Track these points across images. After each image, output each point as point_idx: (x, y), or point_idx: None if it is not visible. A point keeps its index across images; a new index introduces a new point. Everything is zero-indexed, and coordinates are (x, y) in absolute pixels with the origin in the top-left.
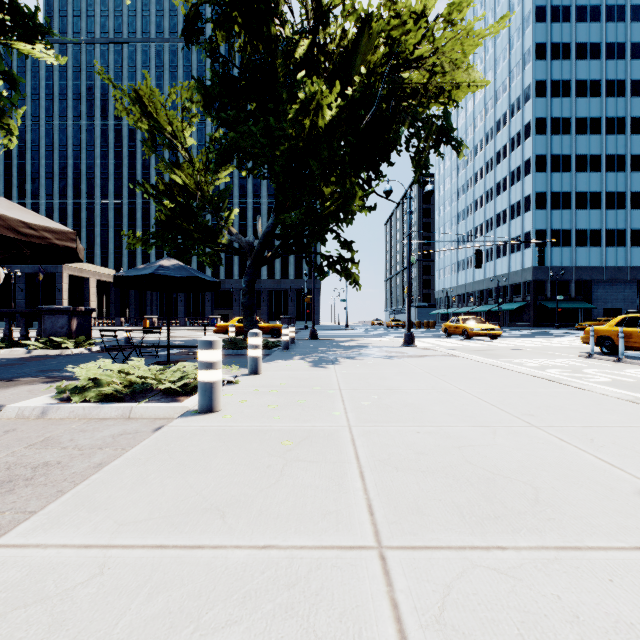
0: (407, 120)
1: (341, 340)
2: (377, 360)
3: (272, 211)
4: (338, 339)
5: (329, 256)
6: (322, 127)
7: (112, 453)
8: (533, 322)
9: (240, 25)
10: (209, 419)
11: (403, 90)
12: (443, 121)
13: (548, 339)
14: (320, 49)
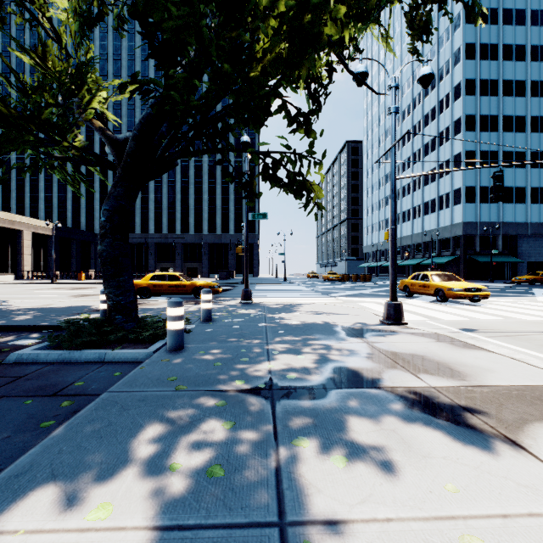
0: None
1: (283, 304)
2: (462, 477)
3: None
4: (279, 302)
5: (266, 154)
6: None
7: None
8: (463, 275)
9: None
10: None
11: None
12: None
13: (533, 300)
14: None
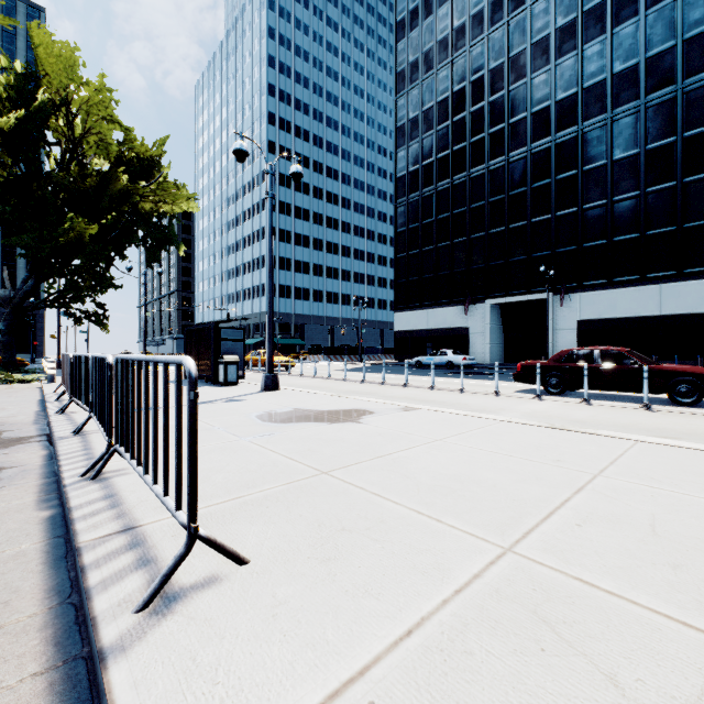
0: (144, 226)
1: None
2: None
3: (27, 271)
4: None
5: (84, 313)
6: (82, 242)
7: (31, 390)
8: None
9: (8, 149)
10: (57, 383)
11: (141, 206)
12: (170, 230)
13: None
14: (77, 179)
